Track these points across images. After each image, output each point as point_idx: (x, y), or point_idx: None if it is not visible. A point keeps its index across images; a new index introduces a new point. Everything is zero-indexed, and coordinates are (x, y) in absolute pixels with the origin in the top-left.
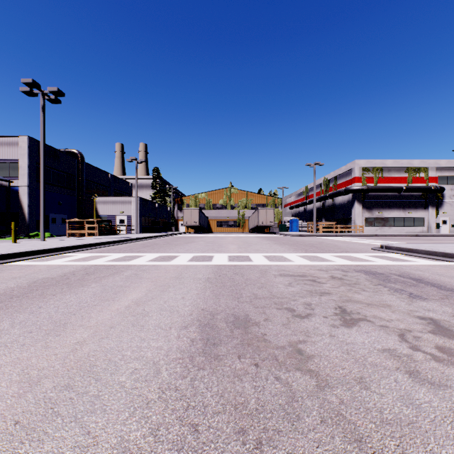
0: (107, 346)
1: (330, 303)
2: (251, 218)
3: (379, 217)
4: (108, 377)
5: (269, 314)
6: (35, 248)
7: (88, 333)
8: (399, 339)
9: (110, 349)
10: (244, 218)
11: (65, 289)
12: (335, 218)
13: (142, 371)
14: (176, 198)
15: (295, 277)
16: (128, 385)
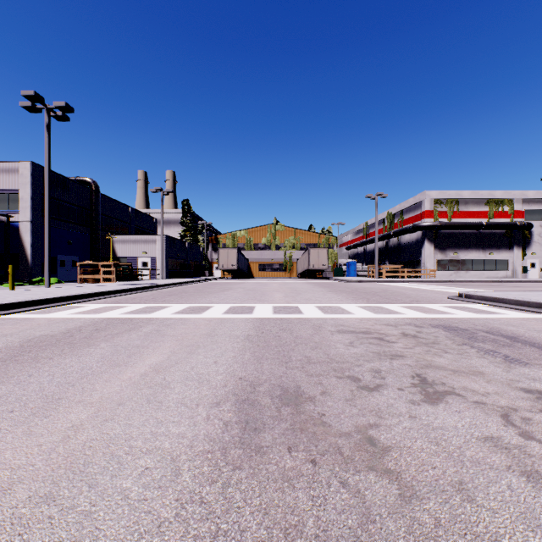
0: (111, 432)
1: (404, 369)
2: (300, 260)
3: (454, 259)
4: (108, 482)
5: (327, 385)
6: (36, 297)
7: (87, 413)
8: (502, 422)
9: (114, 437)
10: (291, 260)
11: (66, 350)
12: (401, 260)
13: (156, 472)
14: (210, 237)
15: (357, 334)
16: (134, 495)
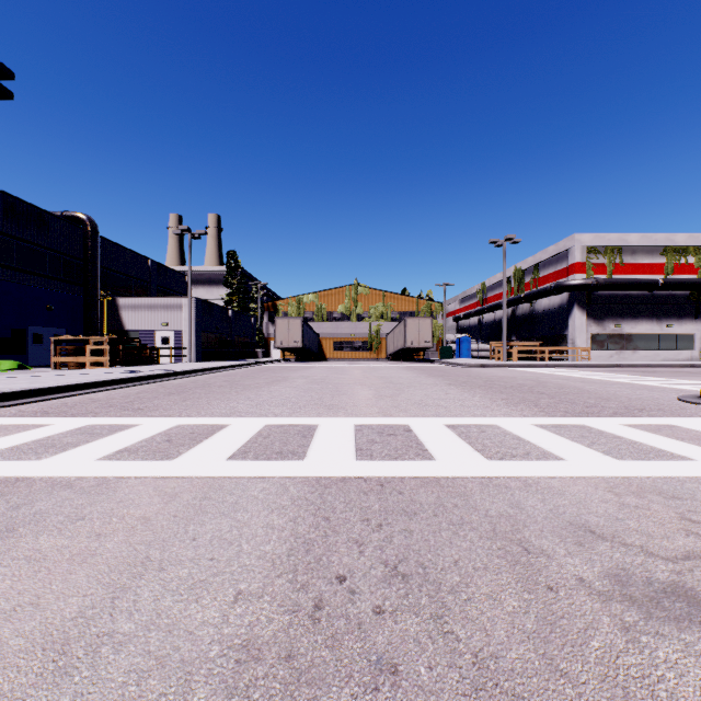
0: None
1: None
2: (391, 335)
3: (615, 333)
4: None
5: None
6: None
7: None
8: None
9: None
10: (379, 335)
11: None
12: (536, 335)
13: None
14: (265, 303)
15: None
16: None
